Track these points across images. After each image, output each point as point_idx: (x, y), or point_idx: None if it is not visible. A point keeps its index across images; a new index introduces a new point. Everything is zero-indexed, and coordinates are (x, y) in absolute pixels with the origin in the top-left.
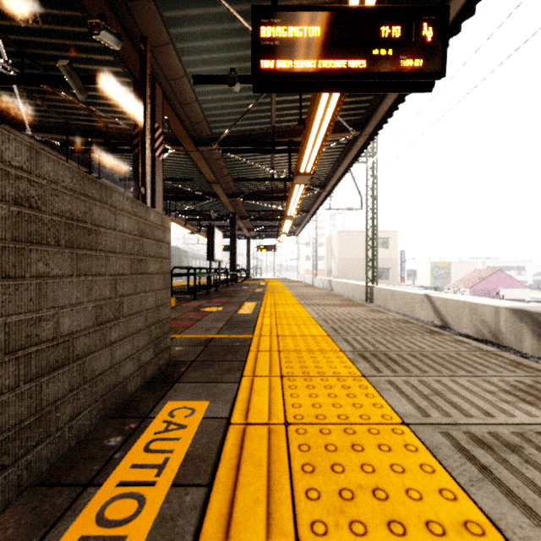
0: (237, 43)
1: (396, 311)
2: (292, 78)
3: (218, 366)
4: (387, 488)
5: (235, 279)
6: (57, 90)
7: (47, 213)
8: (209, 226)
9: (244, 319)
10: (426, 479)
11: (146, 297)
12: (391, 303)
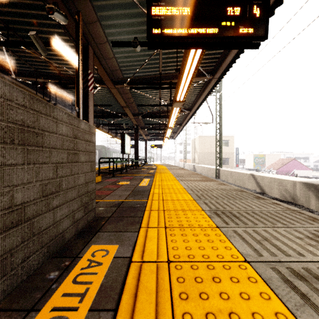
0: (138, 21)
1: (234, 183)
2: (172, 39)
3: (125, 220)
4: (239, 311)
5: (138, 164)
6: (30, 50)
7: (4, 121)
8: (122, 133)
9: (143, 189)
10: (265, 304)
11: (79, 177)
12: (231, 178)
